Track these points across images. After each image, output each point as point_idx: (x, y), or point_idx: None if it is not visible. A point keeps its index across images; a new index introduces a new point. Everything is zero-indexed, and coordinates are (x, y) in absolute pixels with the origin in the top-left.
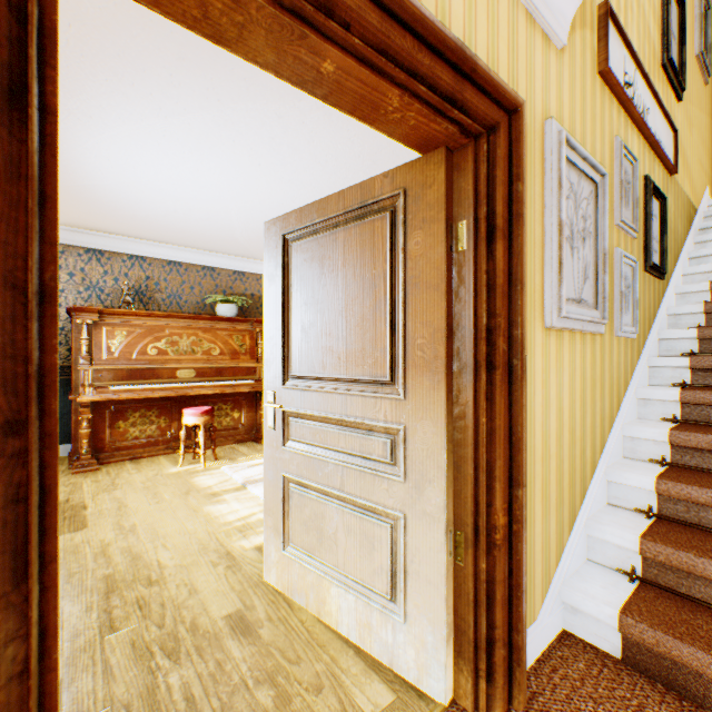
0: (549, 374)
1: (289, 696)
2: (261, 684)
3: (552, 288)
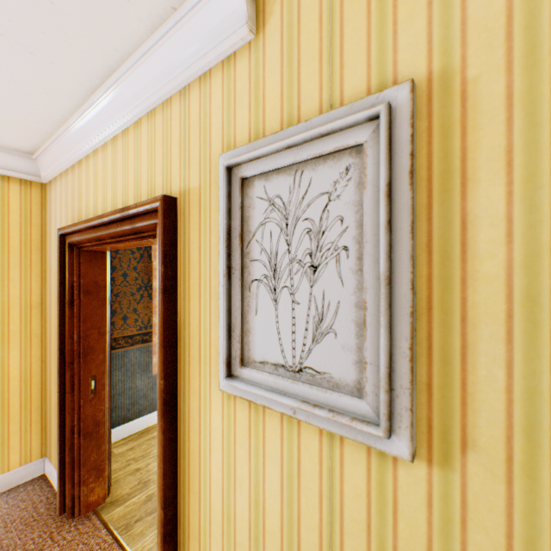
0: (235, 443)
1: None
2: None
3: (220, 346)
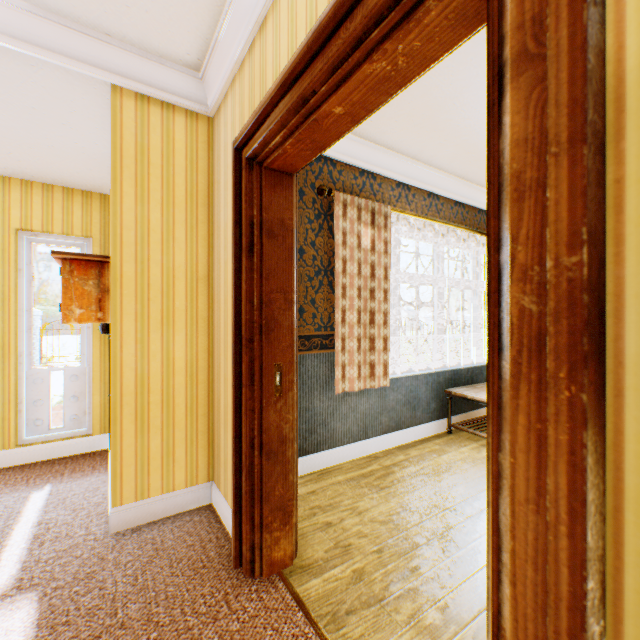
0: None
1: (436, 636)
2: (441, 611)
3: None
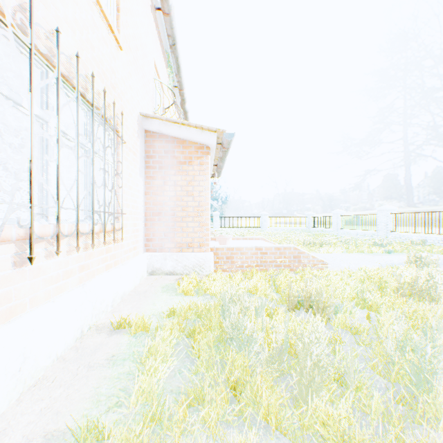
0: None
1: None
2: None
3: None
